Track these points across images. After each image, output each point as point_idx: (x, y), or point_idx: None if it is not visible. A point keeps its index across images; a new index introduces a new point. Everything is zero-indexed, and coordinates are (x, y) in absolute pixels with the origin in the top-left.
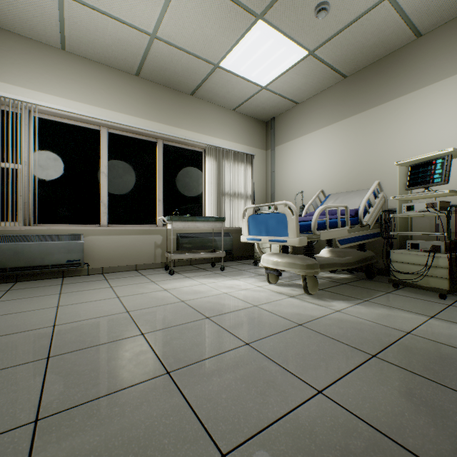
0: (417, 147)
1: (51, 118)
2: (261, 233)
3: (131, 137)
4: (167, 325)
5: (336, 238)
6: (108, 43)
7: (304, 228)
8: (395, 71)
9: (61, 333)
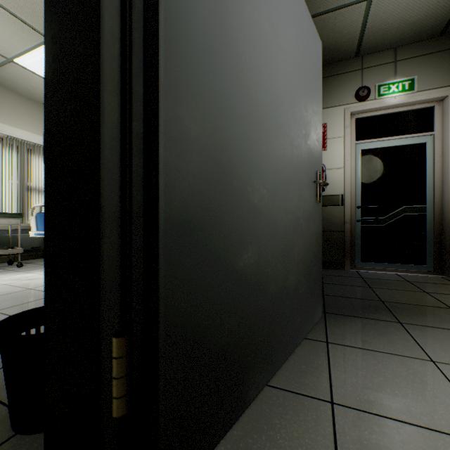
0: None
1: None
2: None
3: None
4: None
5: None
6: None
7: None
8: None
9: None
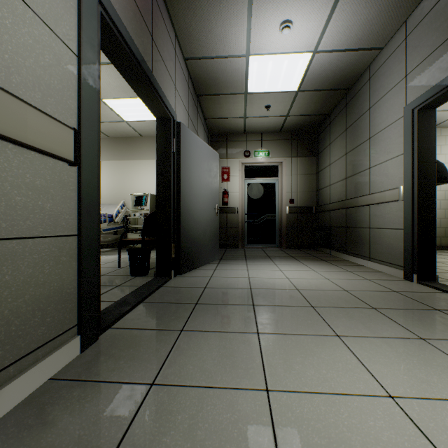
0: (142, 186)
1: None
2: None
3: None
4: None
5: (102, 228)
6: None
7: None
8: (133, 147)
9: None
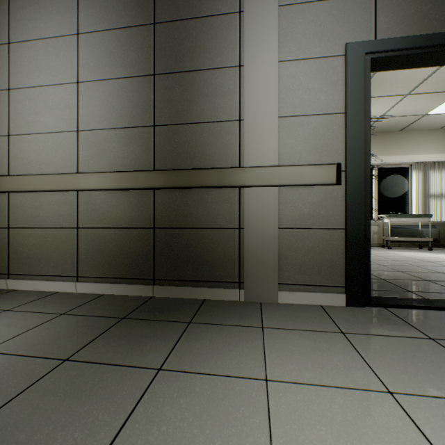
0: None
1: None
2: None
3: None
4: (404, 260)
5: None
6: None
7: None
8: None
9: None
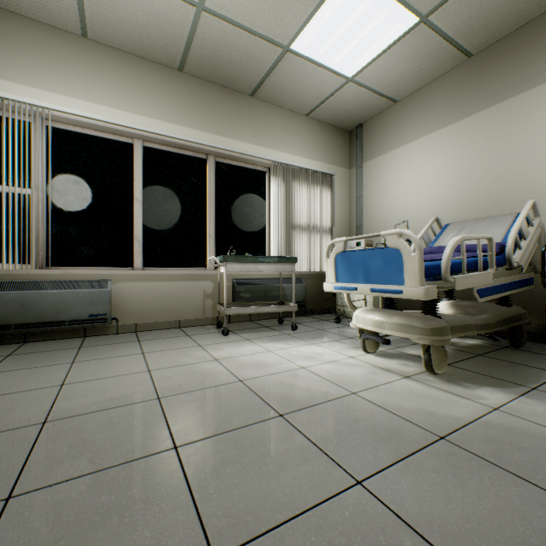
0: None
1: (71, 129)
2: (357, 278)
3: (174, 152)
4: (216, 428)
5: (474, 286)
6: (142, 22)
7: (429, 271)
8: None
9: (49, 440)
